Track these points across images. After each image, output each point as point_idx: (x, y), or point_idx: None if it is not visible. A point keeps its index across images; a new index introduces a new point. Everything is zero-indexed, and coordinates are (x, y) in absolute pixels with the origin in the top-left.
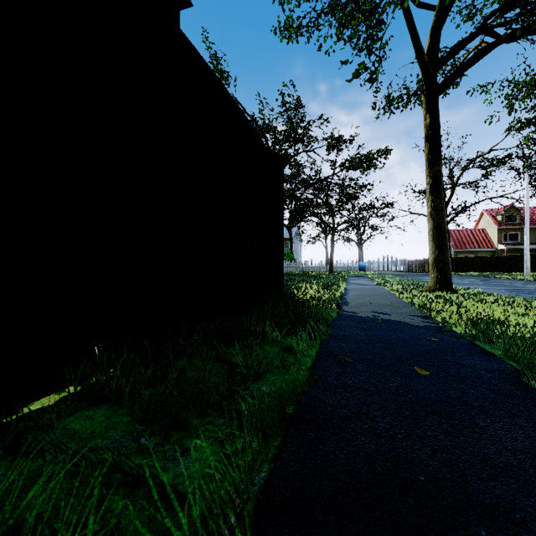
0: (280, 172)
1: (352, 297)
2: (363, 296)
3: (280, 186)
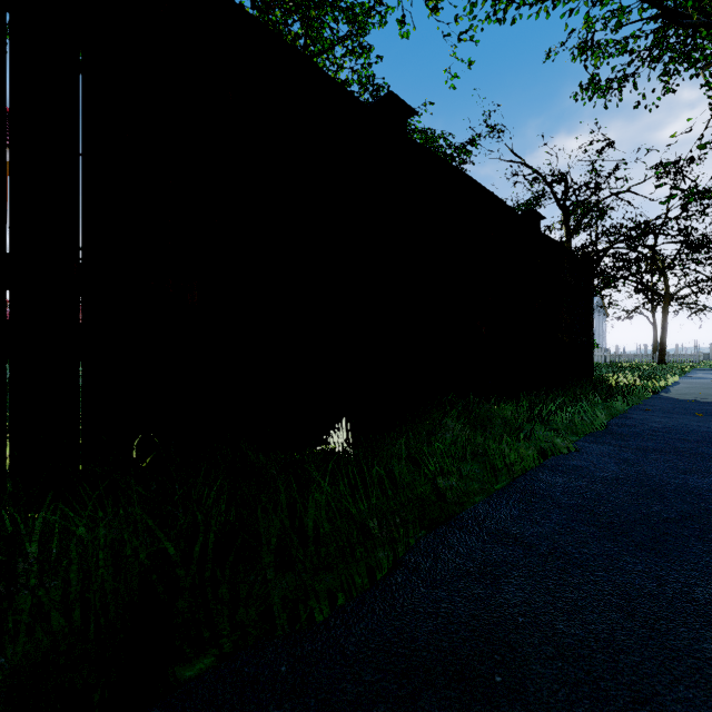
0: (591, 271)
1: (678, 388)
2: (694, 388)
3: (591, 284)
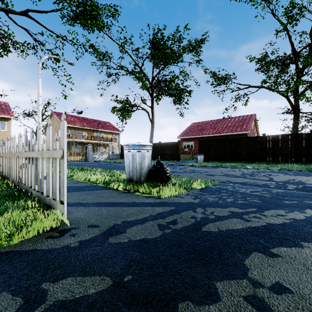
0: None
1: None
2: None
3: None
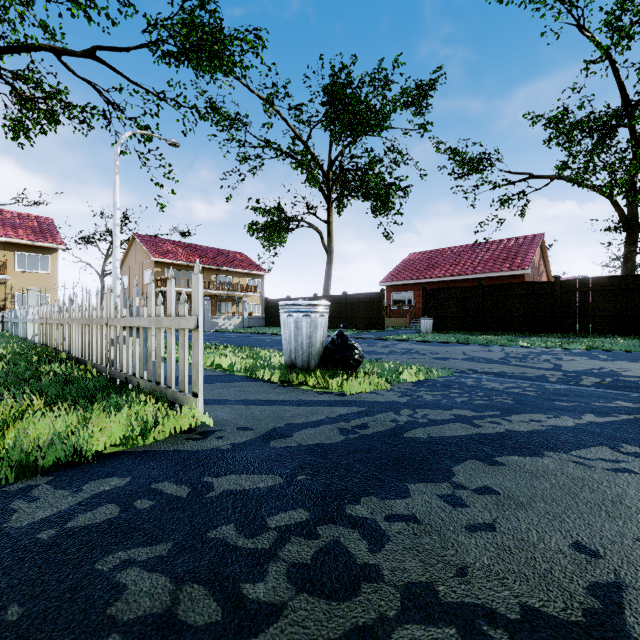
0: None
1: None
2: None
3: None
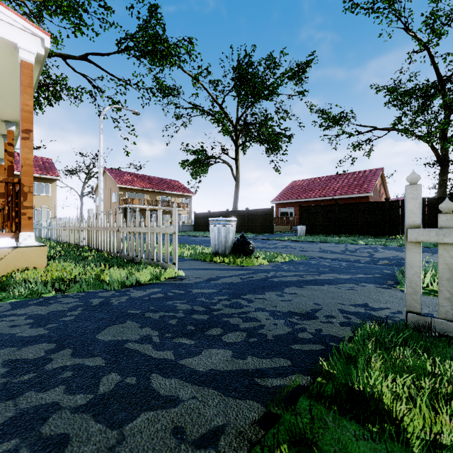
0: None
1: None
2: None
3: None
